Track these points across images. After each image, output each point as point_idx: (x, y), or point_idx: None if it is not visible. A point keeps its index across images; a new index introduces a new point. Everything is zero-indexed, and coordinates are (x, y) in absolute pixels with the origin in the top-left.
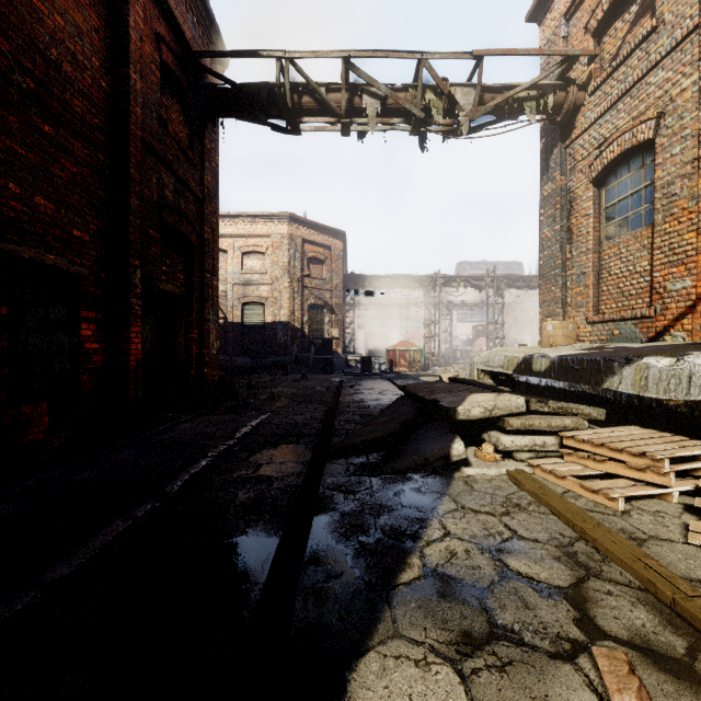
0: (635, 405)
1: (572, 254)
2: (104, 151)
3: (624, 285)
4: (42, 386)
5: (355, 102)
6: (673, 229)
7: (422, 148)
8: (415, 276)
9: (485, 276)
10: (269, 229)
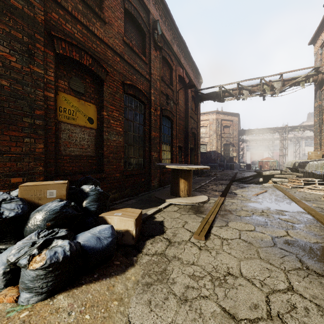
0: (319, 174)
1: (323, 128)
2: (184, 121)
3: None
4: None
5: (241, 92)
6: None
7: (263, 99)
8: (274, 128)
9: None
10: (208, 117)
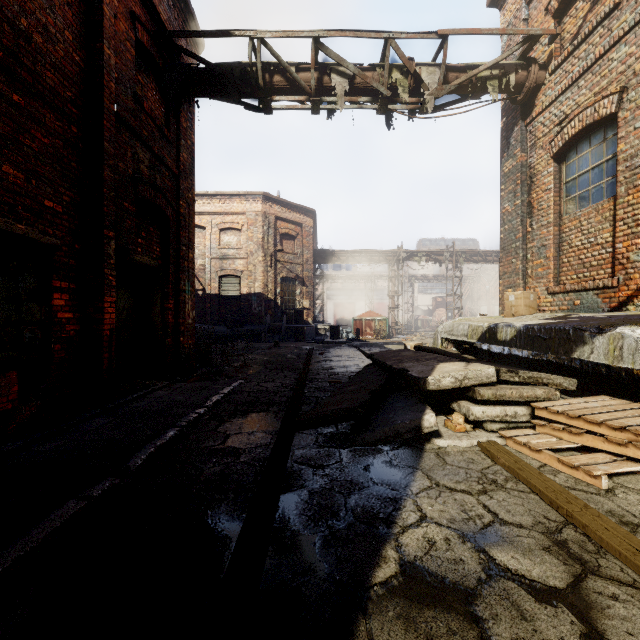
0: (603, 374)
1: (532, 227)
2: (78, 124)
3: (585, 256)
4: (10, 355)
5: (324, 81)
6: (636, 201)
7: (388, 126)
8: (380, 251)
9: (445, 251)
10: (245, 207)
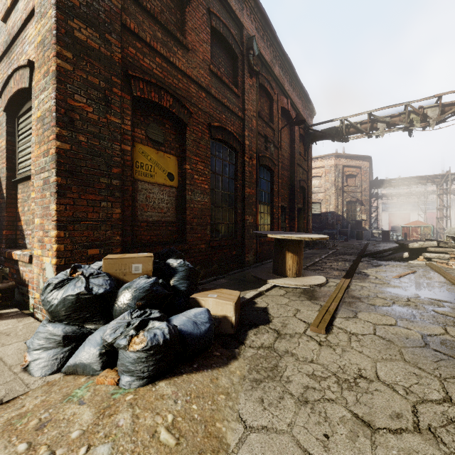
0: None
1: None
2: (289, 171)
3: None
4: None
5: (374, 126)
6: None
7: (410, 135)
8: (427, 176)
9: None
10: (323, 163)
